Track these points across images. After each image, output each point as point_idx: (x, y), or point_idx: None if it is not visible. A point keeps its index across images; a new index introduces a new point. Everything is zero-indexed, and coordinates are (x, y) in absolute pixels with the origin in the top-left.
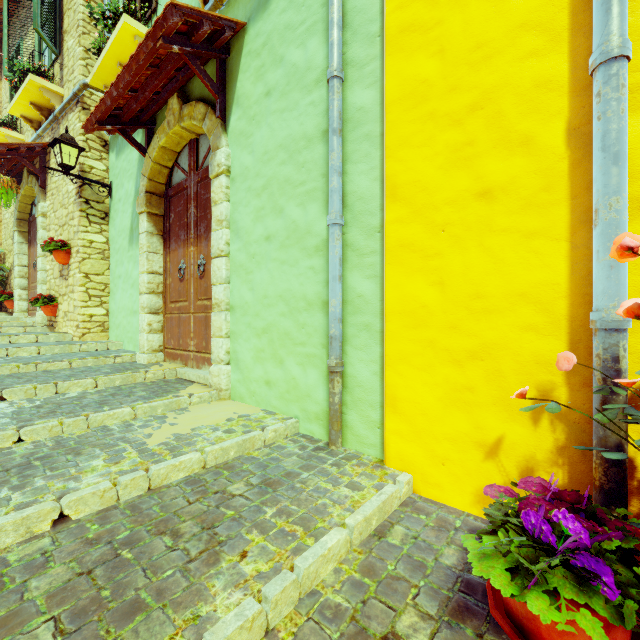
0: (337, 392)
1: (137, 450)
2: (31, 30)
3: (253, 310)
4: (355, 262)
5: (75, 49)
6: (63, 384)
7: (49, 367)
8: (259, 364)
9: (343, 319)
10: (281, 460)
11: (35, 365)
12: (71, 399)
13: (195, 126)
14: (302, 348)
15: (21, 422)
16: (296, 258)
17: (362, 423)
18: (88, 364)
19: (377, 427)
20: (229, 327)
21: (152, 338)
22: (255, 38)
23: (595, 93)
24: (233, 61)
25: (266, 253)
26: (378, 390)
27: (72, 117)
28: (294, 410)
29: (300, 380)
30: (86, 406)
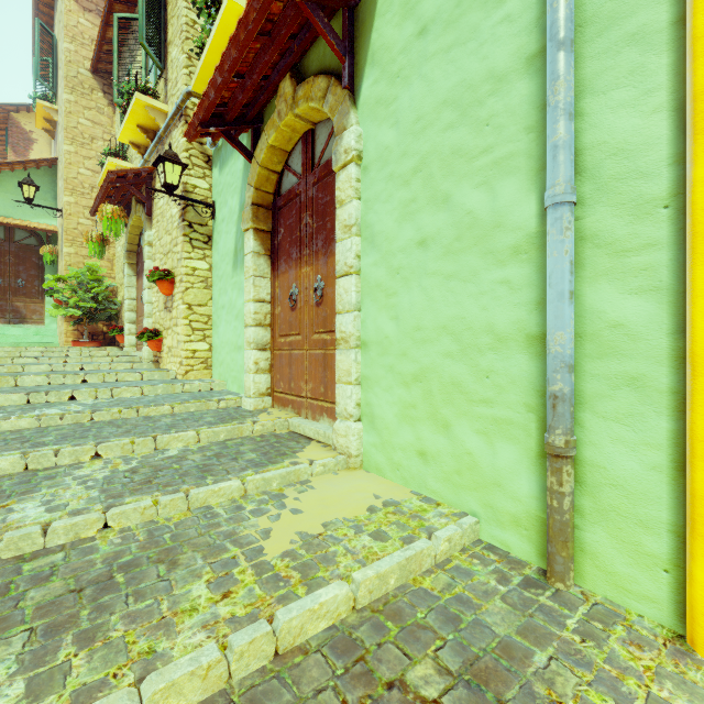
0: (567, 491)
1: (253, 565)
2: (139, 53)
3: (397, 347)
4: (603, 266)
5: (178, 58)
6: (162, 438)
7: (150, 412)
8: (407, 425)
9: (574, 365)
10: (477, 606)
11: (136, 410)
12: (170, 460)
13: (312, 111)
14: (485, 408)
15: (109, 498)
16: (473, 268)
17: (621, 553)
18: (190, 409)
19: (661, 568)
20: (360, 370)
21: (259, 379)
22: None
23: None
24: (366, 6)
25: (419, 265)
26: (664, 500)
27: (176, 134)
28: (470, 502)
29: (481, 458)
30: (186, 474)
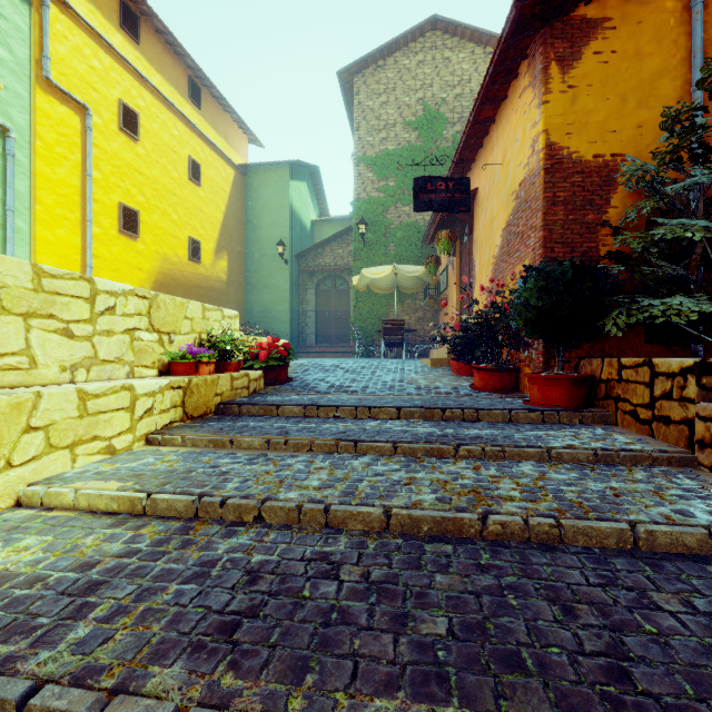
0: None
1: None
2: None
3: None
4: None
5: None
6: None
7: None
8: None
9: None
10: None
11: None
12: None
13: None
14: None
15: None
16: None
17: None
18: None
19: None
20: None
21: None
22: None
23: (89, 271)
24: None
25: None
26: None
27: None
28: None
29: None
30: None
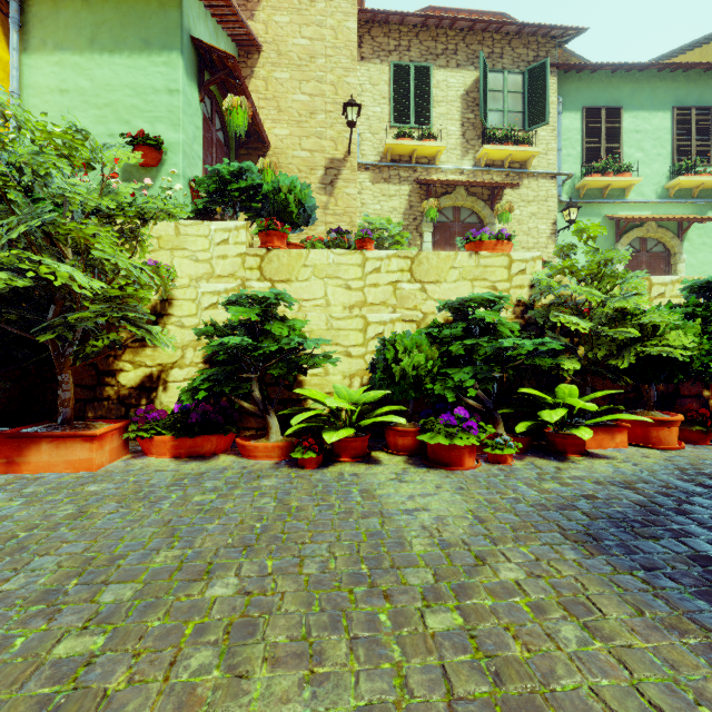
0: None
1: None
2: (457, 73)
3: None
4: None
5: (550, 142)
6: None
7: None
8: None
9: None
10: None
11: None
12: None
13: (658, 236)
14: None
15: None
16: None
17: None
18: None
19: None
20: None
21: None
22: (697, 223)
23: None
24: (685, 224)
25: None
26: None
27: (545, 183)
28: None
29: None
30: None
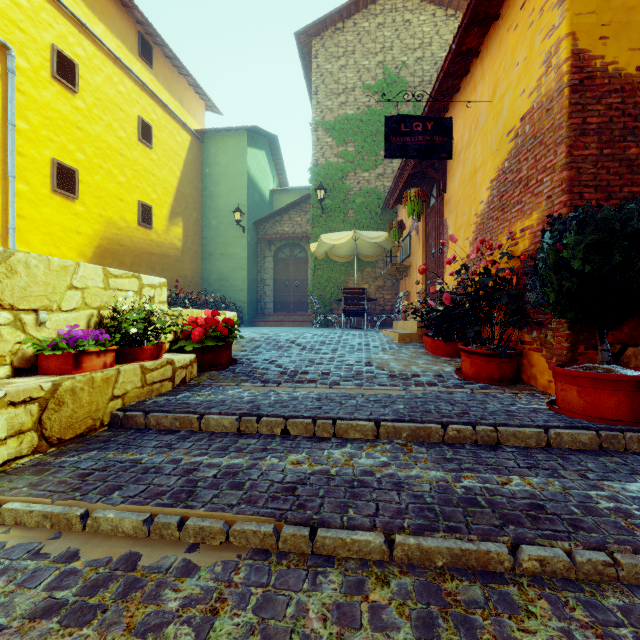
0: None
1: None
2: None
3: None
4: None
5: None
6: None
7: None
8: None
9: None
10: None
11: None
12: None
13: None
14: None
15: None
16: None
17: None
18: None
19: None
20: None
21: None
22: None
23: (11, 233)
24: None
25: None
26: None
27: None
28: None
29: None
30: None
